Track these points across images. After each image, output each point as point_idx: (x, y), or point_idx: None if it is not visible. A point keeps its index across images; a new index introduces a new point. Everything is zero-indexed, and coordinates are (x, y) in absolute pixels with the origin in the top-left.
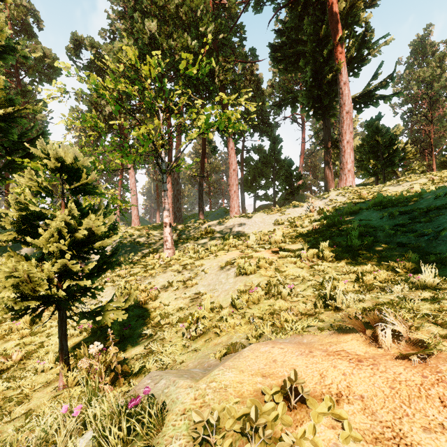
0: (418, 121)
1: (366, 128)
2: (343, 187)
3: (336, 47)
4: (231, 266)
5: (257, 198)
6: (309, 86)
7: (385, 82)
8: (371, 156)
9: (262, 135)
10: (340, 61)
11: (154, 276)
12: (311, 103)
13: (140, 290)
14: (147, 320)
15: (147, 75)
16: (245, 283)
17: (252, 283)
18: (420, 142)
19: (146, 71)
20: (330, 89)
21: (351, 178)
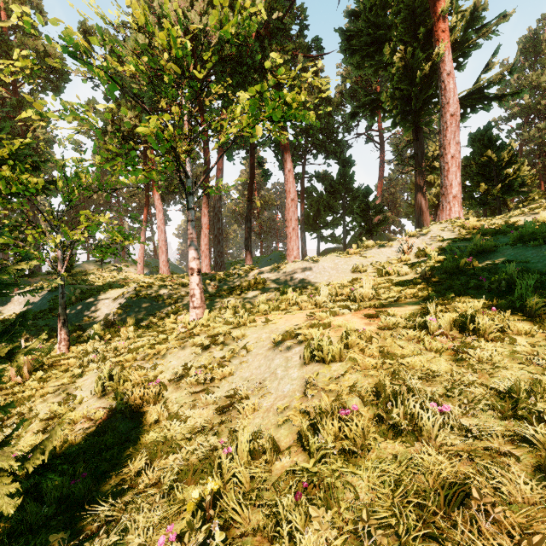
0: (529, 139)
1: (470, 142)
2: (448, 219)
3: (436, 24)
4: (293, 343)
5: (321, 239)
6: (396, 81)
7: (501, 76)
8: (480, 180)
9: (328, 158)
10: (443, 42)
11: (164, 354)
12: (399, 106)
13: (131, 384)
14: (126, 457)
15: (164, 46)
16: (324, 384)
17: (340, 388)
18: (533, 167)
19: (162, 41)
20: (426, 84)
21: (458, 207)
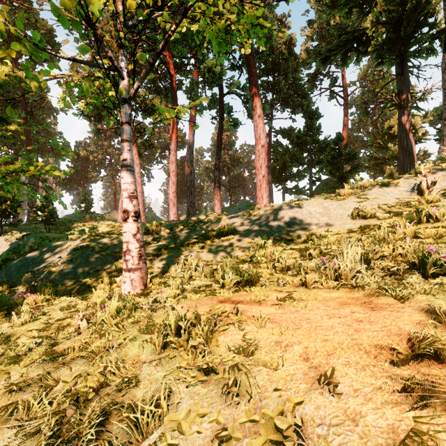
0: None
1: None
2: None
3: None
4: None
5: (286, 191)
6: (384, 1)
7: None
8: None
9: (294, 112)
10: None
11: None
12: (386, 32)
13: None
14: None
15: None
16: None
17: None
18: None
19: None
20: None
21: None
